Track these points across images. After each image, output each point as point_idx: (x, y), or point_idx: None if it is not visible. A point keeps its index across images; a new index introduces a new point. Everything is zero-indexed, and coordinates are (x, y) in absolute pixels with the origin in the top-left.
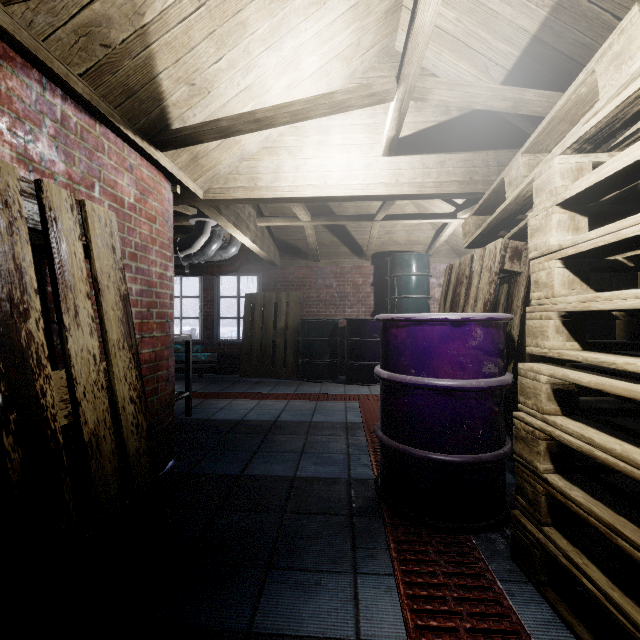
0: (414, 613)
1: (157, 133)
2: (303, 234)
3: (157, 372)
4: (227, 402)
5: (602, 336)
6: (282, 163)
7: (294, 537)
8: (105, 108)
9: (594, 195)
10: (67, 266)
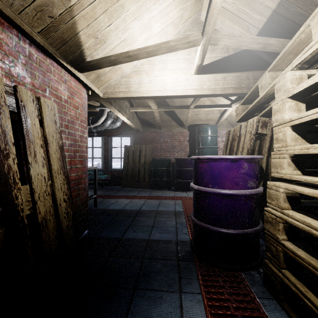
0: (212, 315)
1: (78, 63)
2: (153, 115)
3: (79, 185)
4: (115, 200)
5: (310, 167)
6: (142, 79)
7: (148, 272)
8: (51, 50)
9: (309, 91)
10: (30, 131)
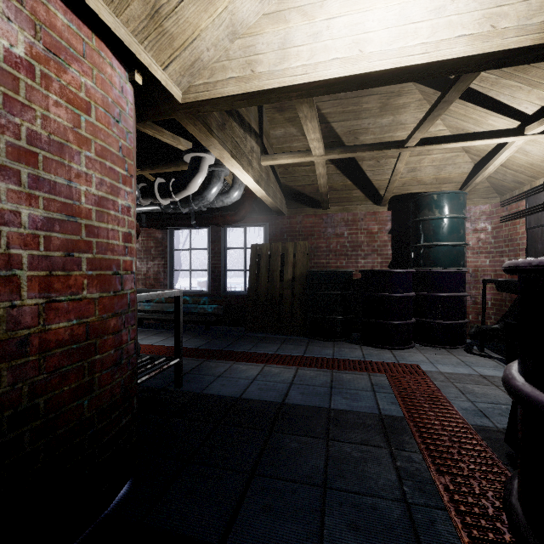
0: None
1: None
2: (312, 178)
3: (91, 356)
4: (227, 366)
5: None
6: (292, 32)
7: None
8: None
9: None
10: None
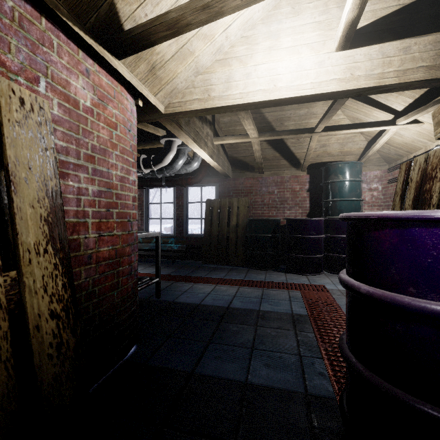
0: None
1: (111, 36)
2: (250, 151)
3: (117, 268)
4: (190, 285)
5: None
6: (233, 72)
7: None
8: None
9: None
10: None
